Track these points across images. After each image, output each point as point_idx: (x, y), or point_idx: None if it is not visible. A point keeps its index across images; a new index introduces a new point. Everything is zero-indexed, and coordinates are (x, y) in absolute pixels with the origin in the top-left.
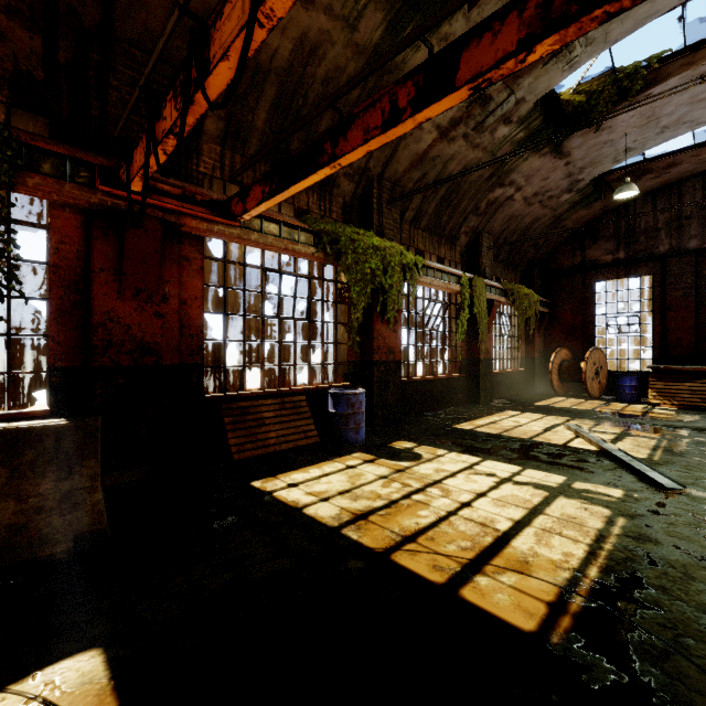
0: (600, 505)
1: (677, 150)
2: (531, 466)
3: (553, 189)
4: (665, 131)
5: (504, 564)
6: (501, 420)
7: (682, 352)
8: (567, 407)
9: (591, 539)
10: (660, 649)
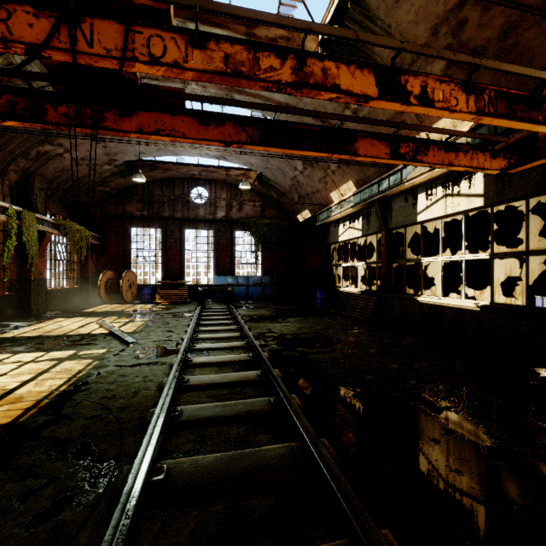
0: (89, 359)
1: (171, 162)
2: (55, 350)
3: (97, 159)
4: (161, 151)
5: (3, 403)
6: (47, 326)
7: (174, 273)
8: (106, 310)
9: (72, 375)
10: (78, 402)
